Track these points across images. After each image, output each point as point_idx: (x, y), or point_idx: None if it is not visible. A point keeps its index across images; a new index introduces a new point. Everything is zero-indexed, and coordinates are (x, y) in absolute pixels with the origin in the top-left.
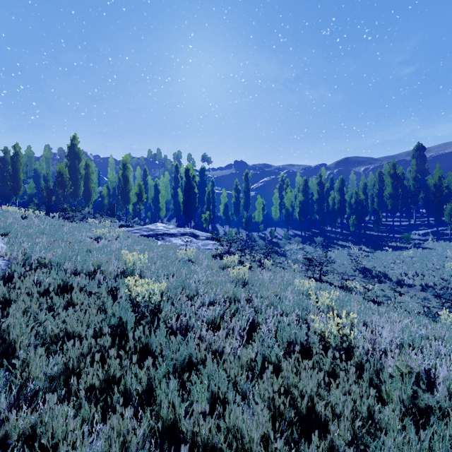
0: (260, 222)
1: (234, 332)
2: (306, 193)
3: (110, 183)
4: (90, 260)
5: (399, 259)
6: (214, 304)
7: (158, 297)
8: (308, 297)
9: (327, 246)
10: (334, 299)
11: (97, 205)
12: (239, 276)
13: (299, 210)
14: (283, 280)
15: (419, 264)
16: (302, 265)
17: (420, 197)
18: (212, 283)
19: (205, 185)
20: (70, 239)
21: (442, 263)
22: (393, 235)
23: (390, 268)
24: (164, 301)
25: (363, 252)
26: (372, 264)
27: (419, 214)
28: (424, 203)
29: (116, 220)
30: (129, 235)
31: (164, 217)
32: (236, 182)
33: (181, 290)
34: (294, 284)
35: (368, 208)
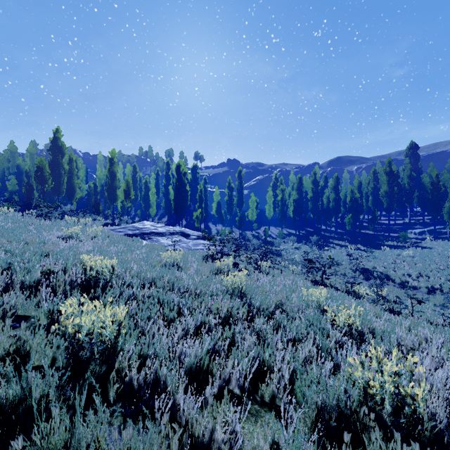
0: (254, 221)
1: (231, 382)
2: (301, 191)
3: (98, 180)
4: (39, 267)
5: (399, 259)
6: (201, 331)
7: (117, 328)
8: (326, 315)
9: (323, 246)
10: (357, 317)
11: (85, 203)
12: (234, 285)
13: (293, 208)
14: (285, 287)
15: (422, 264)
16: (303, 267)
17: (415, 195)
18: (200, 295)
19: (197, 183)
20: (28, 240)
21: (445, 263)
22: (389, 234)
23: (391, 269)
24: (130, 329)
25: (360, 251)
26: (372, 264)
27: (413, 213)
28: (419, 202)
29: (100, 218)
30: (110, 234)
31: (155, 216)
32: (229, 180)
33: (157, 309)
34: (300, 293)
35: (363, 207)
